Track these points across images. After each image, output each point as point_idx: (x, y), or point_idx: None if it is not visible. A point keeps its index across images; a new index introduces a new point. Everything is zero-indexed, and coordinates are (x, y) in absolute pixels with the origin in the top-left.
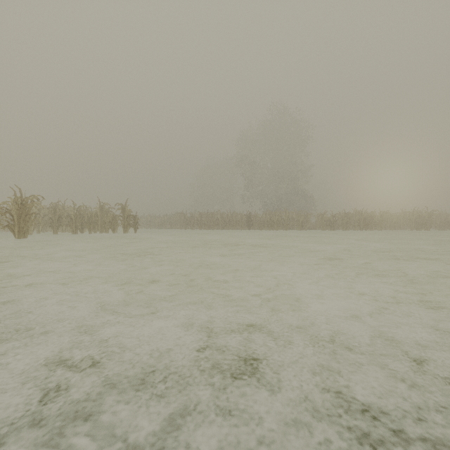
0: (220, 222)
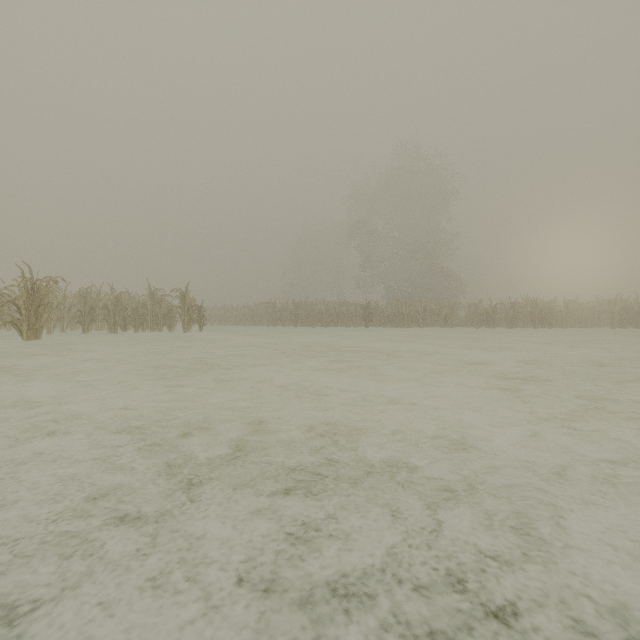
0: (324, 316)
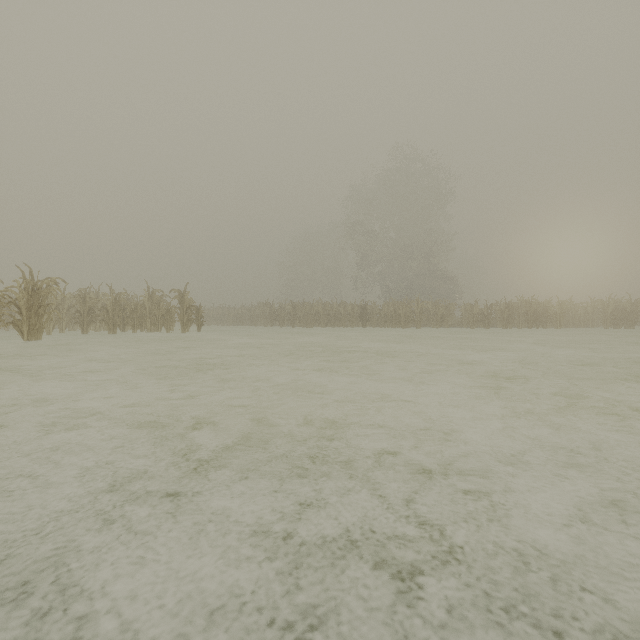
0: (322, 316)
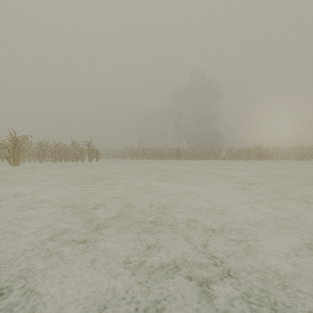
0: (157, 154)
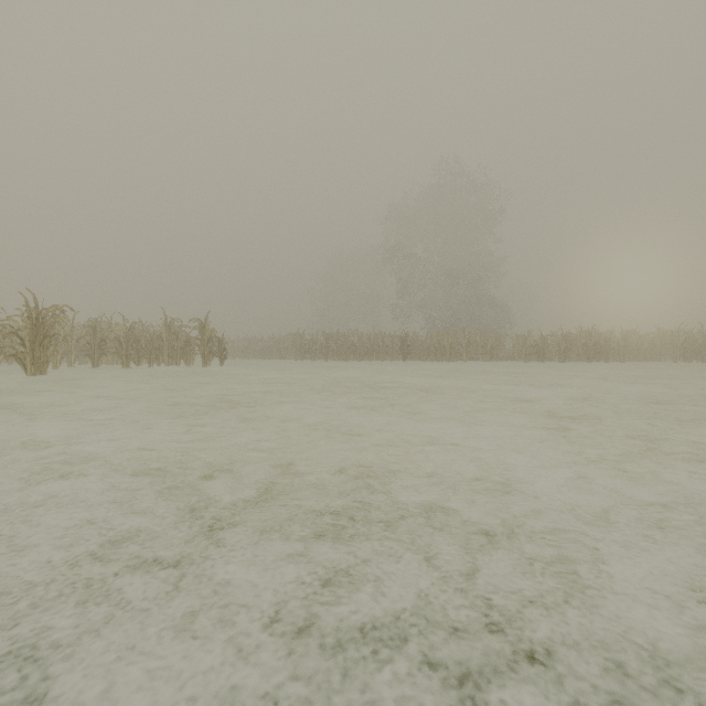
0: (358, 349)
